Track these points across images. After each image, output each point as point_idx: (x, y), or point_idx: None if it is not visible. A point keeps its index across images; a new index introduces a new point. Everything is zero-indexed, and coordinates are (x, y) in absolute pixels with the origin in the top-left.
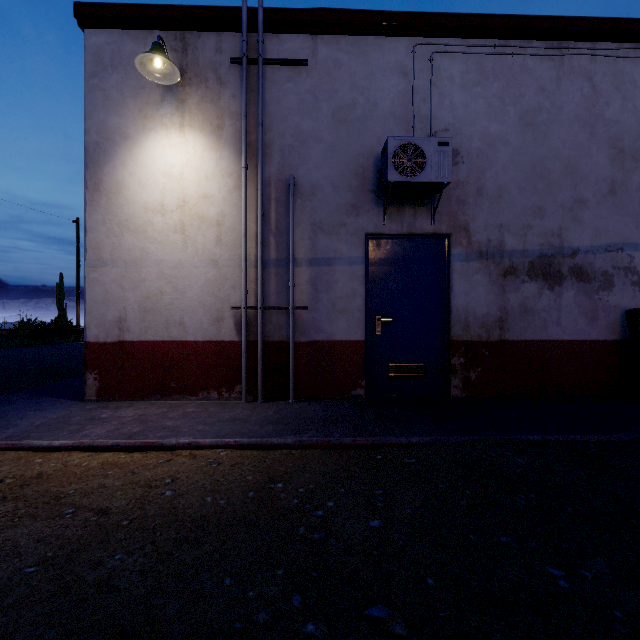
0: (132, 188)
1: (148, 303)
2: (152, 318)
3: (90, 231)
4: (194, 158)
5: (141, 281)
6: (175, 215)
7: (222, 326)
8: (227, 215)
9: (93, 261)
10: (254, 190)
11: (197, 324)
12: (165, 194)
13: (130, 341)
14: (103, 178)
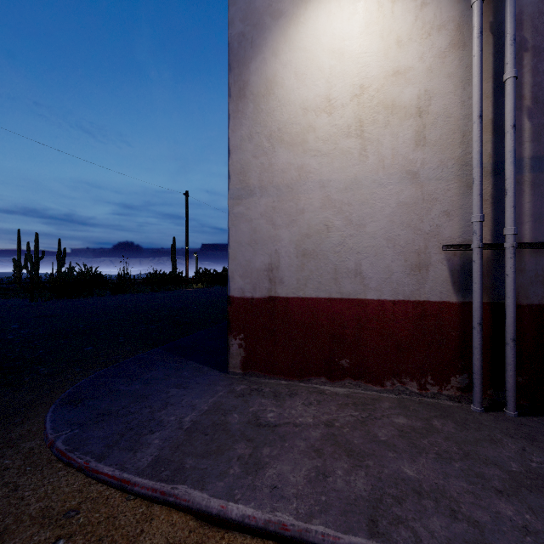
0: (286, 84)
1: (308, 243)
2: (314, 265)
3: (234, 152)
4: (378, 17)
5: (298, 213)
6: (347, 110)
7: (426, 277)
8: (435, 95)
9: (237, 191)
10: (487, 43)
11: (382, 274)
12: (332, 82)
13: (283, 297)
14: (249, 79)
